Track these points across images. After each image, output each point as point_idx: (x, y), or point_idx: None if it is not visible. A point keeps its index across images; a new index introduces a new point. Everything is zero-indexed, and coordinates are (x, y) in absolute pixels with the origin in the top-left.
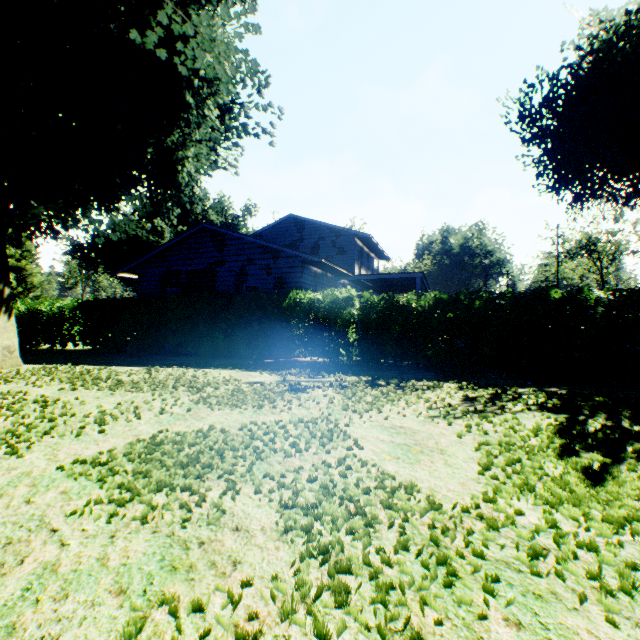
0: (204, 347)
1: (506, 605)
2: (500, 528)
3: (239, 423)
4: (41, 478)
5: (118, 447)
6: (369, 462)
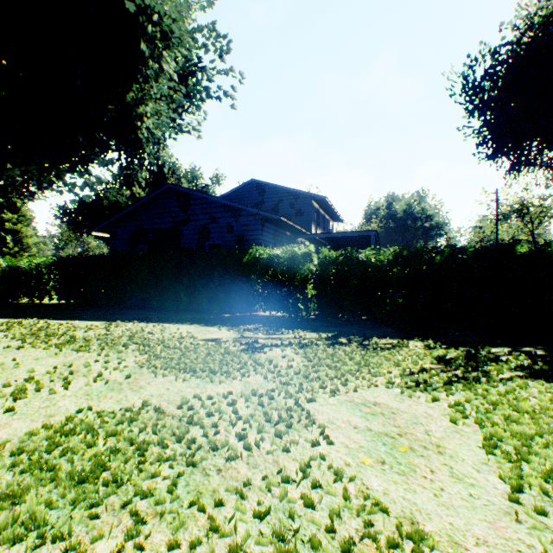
0: (168, 302)
1: None
2: None
3: (181, 396)
4: None
5: (15, 437)
6: (344, 471)
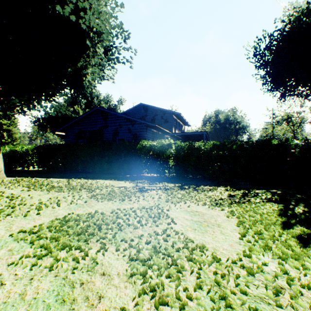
0: (97, 169)
1: None
2: (254, 274)
3: (111, 209)
4: None
5: (45, 223)
6: (179, 232)
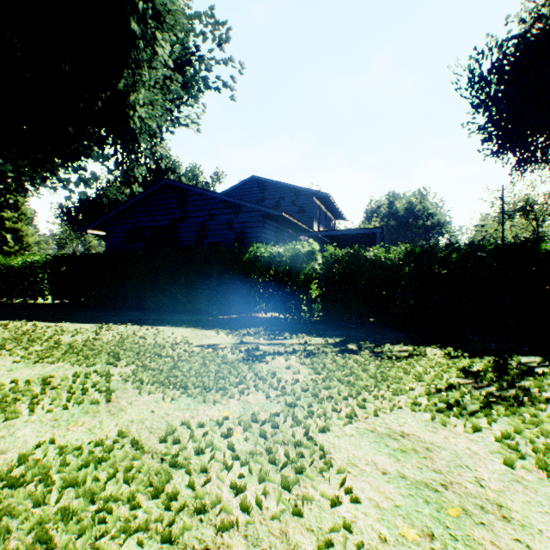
0: (164, 302)
1: None
2: None
3: (166, 422)
4: None
5: None
6: None
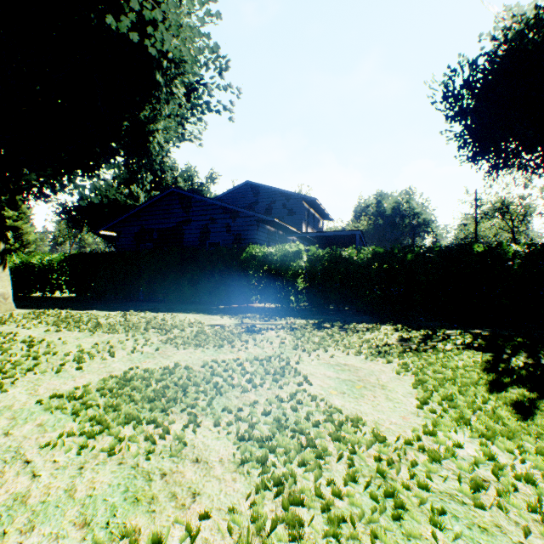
0: (173, 294)
1: (454, 539)
2: (441, 460)
3: (201, 361)
4: (21, 411)
5: (93, 383)
6: (318, 397)
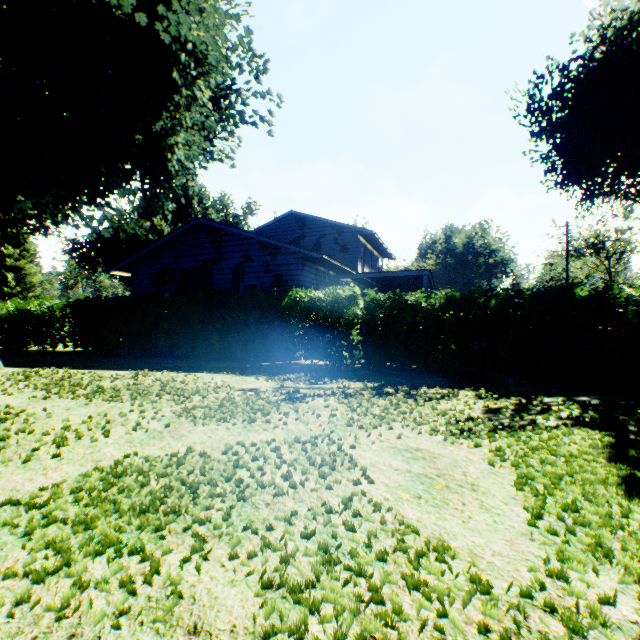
0: (198, 349)
1: None
2: (585, 631)
3: (224, 443)
4: None
5: (69, 478)
6: (382, 504)
